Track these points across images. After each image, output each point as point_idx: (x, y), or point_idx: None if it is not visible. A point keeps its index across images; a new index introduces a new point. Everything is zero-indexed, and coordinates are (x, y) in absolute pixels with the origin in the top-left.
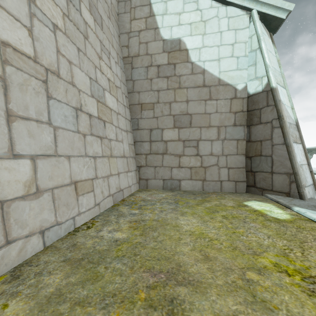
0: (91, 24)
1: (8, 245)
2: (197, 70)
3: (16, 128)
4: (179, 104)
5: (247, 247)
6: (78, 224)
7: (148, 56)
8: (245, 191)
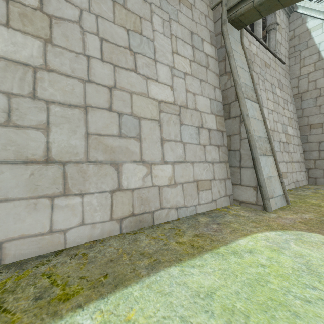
0: (279, 94)
1: None
2: None
3: None
4: None
5: None
6: None
7: (317, 89)
8: None
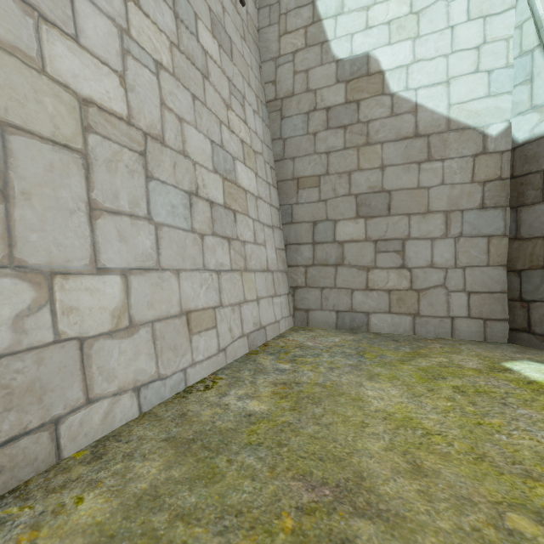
0: (214, 54)
1: (89, 406)
2: (403, 108)
3: (101, 227)
4: (366, 174)
5: (509, 459)
6: (191, 381)
7: (310, 93)
8: (506, 340)
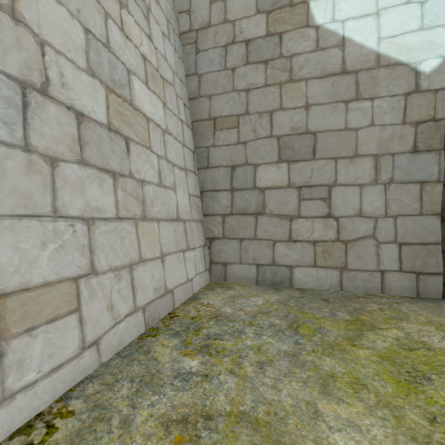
0: None
1: None
2: (329, 41)
3: None
4: (290, 113)
5: None
6: None
7: (228, 24)
8: (440, 296)
